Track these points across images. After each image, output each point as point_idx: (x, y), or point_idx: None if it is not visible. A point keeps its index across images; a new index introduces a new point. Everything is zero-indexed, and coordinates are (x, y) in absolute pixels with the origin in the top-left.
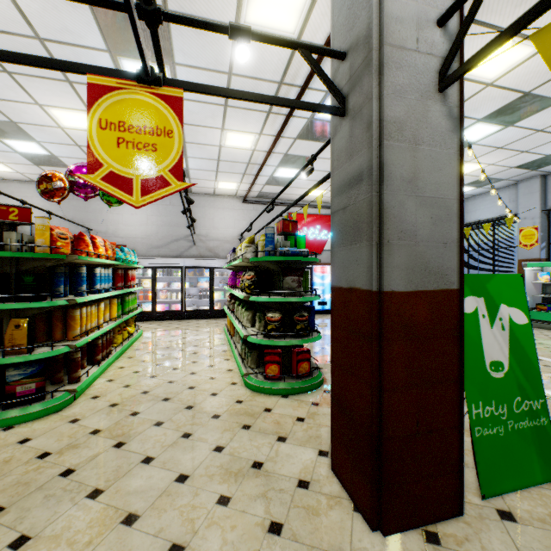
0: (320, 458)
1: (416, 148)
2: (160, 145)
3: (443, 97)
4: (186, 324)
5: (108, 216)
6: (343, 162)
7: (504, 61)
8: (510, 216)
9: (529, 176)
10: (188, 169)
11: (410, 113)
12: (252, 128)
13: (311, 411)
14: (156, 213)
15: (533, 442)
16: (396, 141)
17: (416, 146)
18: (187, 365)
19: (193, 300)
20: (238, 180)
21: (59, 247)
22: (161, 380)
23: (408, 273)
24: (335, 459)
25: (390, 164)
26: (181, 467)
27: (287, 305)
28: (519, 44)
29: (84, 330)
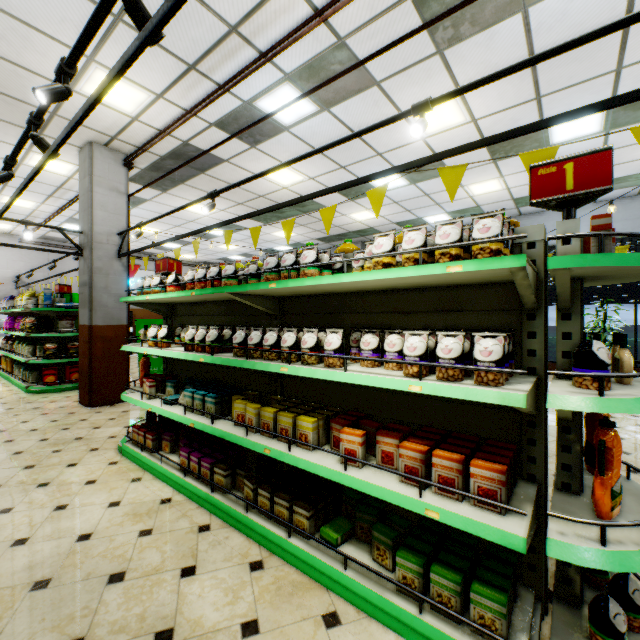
0: (75, 402)
1: (108, 277)
2: None
3: (121, 259)
4: None
5: None
6: (82, 274)
7: None
8: None
9: None
10: None
11: (105, 265)
12: (34, 199)
13: (77, 394)
14: None
15: None
16: (99, 274)
17: (108, 276)
18: None
19: None
20: (14, 223)
21: None
22: None
23: (104, 319)
24: (80, 397)
25: (96, 282)
26: None
27: (63, 339)
28: None
29: None
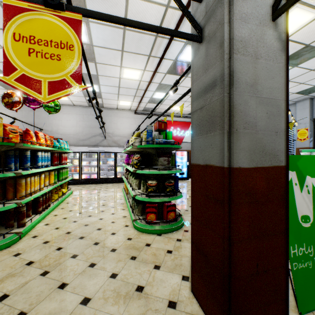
0: (183, 282)
1: (256, 61)
2: (63, 55)
3: (275, 25)
4: (100, 186)
5: (53, 121)
6: (200, 75)
7: (296, 23)
8: (291, 122)
9: (303, 99)
10: (100, 92)
11: (252, 34)
12: (139, 66)
13: (176, 245)
14: (82, 120)
15: None
16: (242, 55)
17: (256, 60)
18: (97, 213)
19: (104, 171)
20: (131, 100)
21: (9, 138)
22: (80, 223)
23: (250, 154)
24: (194, 285)
25: (238, 71)
26: (86, 291)
27: (160, 175)
28: (306, 11)
29: (29, 192)
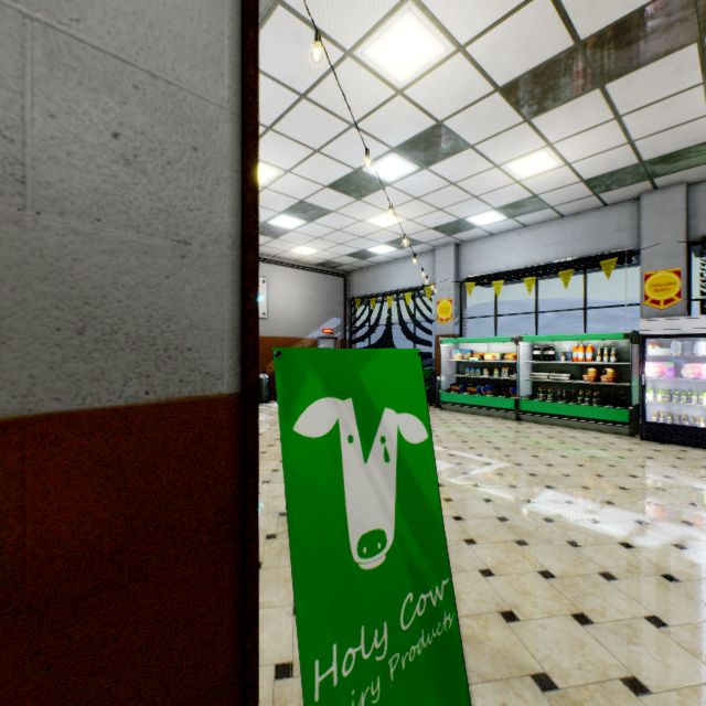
0: None
1: None
2: None
3: None
4: None
5: None
6: None
7: (414, 56)
8: (429, 286)
9: (446, 243)
10: None
11: None
12: None
13: None
14: None
15: (432, 678)
16: None
17: None
18: None
19: None
20: None
21: None
22: None
23: None
24: None
25: None
26: None
27: None
28: (429, 32)
29: None
